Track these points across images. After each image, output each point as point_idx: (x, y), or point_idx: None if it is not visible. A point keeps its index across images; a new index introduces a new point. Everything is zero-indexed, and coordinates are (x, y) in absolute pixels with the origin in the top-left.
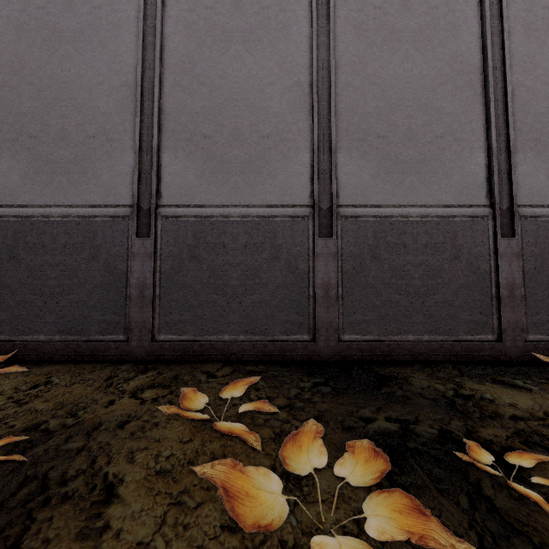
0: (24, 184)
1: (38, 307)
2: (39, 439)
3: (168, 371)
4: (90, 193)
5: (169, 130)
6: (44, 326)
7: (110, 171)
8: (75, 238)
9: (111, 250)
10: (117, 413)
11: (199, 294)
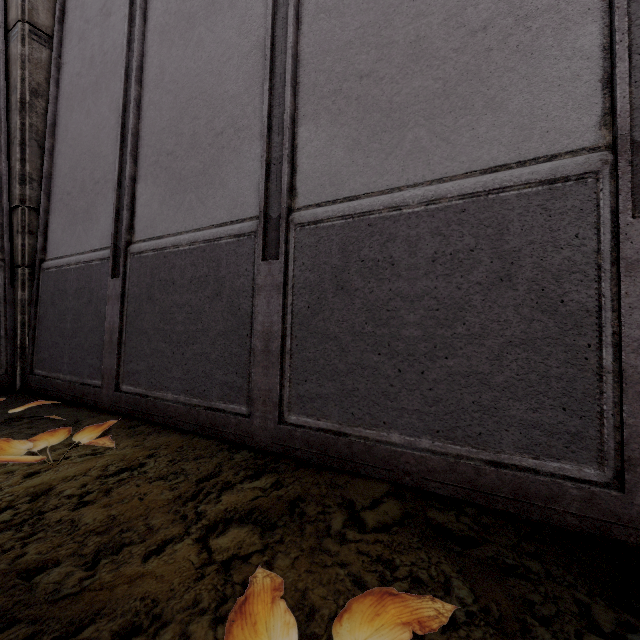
0: (161, 211)
1: (167, 358)
2: (3, 616)
3: (289, 484)
4: (217, 209)
5: (308, 88)
6: (171, 382)
7: (237, 173)
8: (200, 269)
9: (235, 284)
10: (142, 589)
11: (348, 352)
